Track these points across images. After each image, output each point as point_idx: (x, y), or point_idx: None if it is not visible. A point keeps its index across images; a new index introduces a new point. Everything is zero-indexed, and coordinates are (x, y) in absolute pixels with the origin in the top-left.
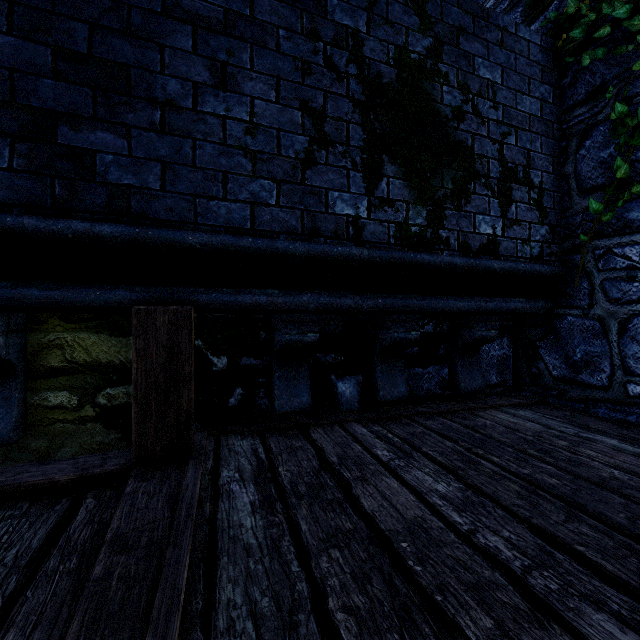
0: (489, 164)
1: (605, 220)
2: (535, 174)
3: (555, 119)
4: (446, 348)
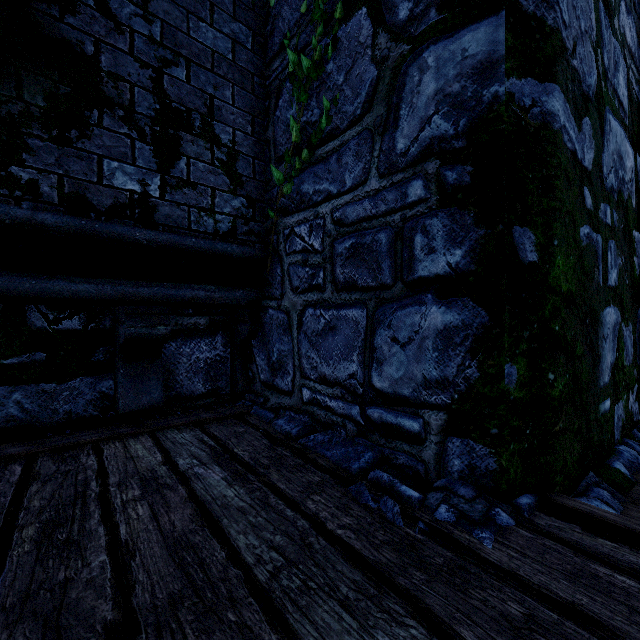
0: (134, 93)
1: (286, 192)
2: (223, 129)
3: (257, 71)
4: (110, 351)
